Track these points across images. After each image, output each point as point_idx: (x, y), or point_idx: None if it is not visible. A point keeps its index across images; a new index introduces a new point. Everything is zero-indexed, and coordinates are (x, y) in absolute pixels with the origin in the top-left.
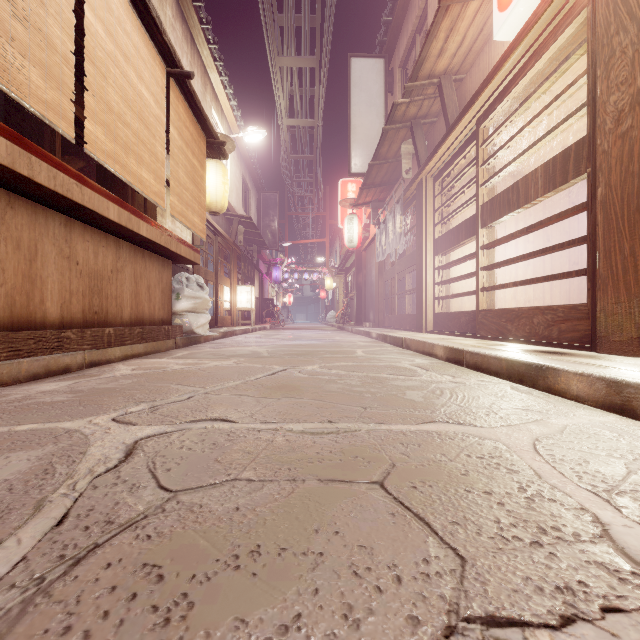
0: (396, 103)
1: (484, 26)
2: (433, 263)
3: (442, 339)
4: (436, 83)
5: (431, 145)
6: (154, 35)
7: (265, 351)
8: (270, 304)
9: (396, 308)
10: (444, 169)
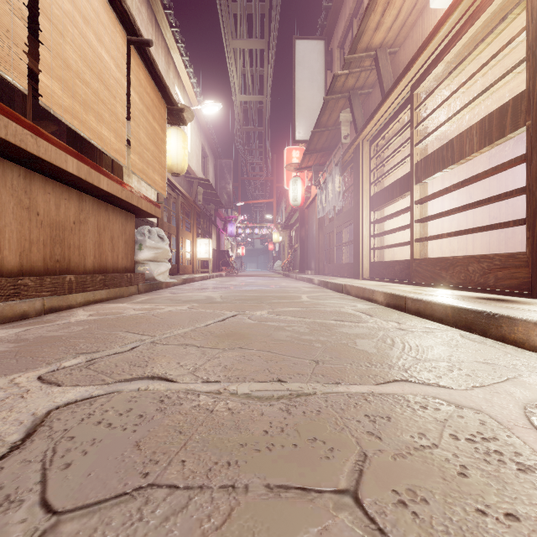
0: (336, 74)
1: (418, 0)
2: (369, 218)
3: (380, 285)
4: (373, 55)
5: (367, 113)
6: (114, 2)
7: (218, 296)
8: (226, 255)
9: (335, 258)
10: (379, 133)
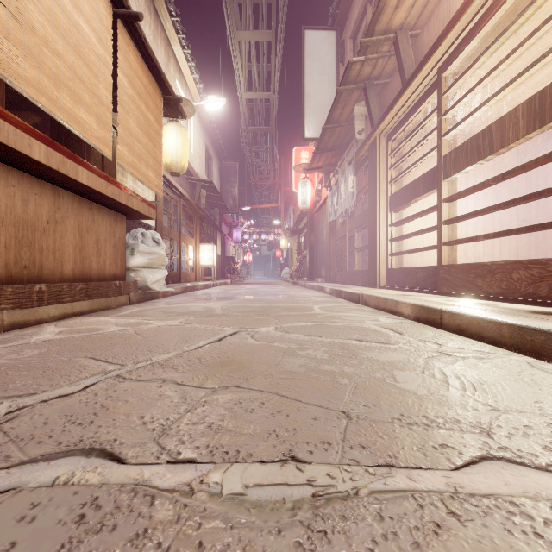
0: (351, 61)
1: None
2: (386, 220)
3: (403, 295)
4: (392, 38)
5: (384, 106)
6: None
7: (219, 307)
8: (231, 261)
9: (347, 264)
10: (399, 126)
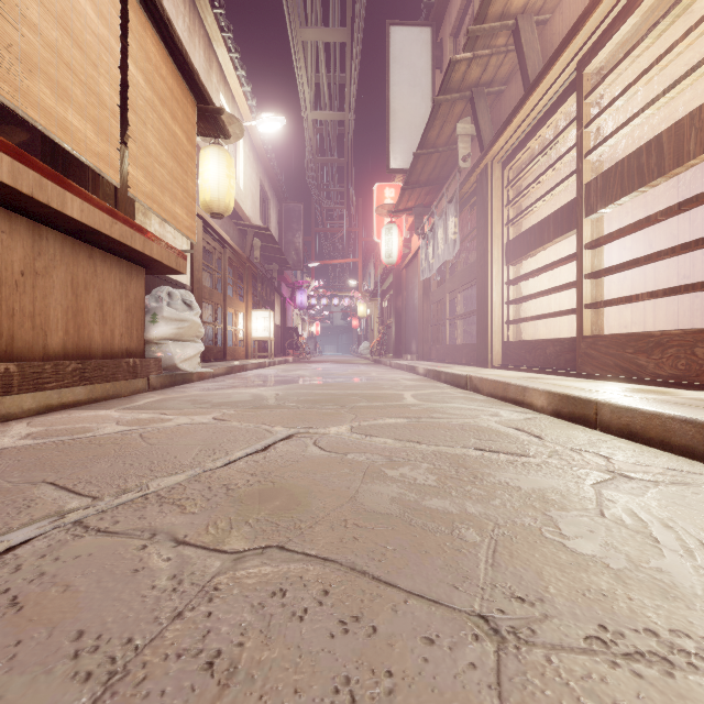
0: (454, 60)
1: None
2: (501, 276)
3: (530, 378)
4: (511, 26)
5: (497, 122)
6: None
7: (273, 395)
8: (294, 333)
9: (447, 336)
10: (519, 148)
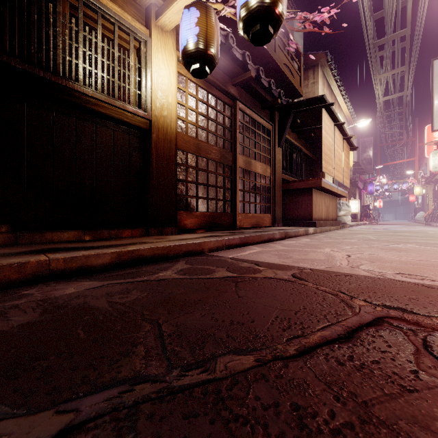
0: None
1: None
2: None
3: None
4: None
5: None
6: (342, 133)
7: (380, 231)
8: (367, 209)
9: None
10: None
